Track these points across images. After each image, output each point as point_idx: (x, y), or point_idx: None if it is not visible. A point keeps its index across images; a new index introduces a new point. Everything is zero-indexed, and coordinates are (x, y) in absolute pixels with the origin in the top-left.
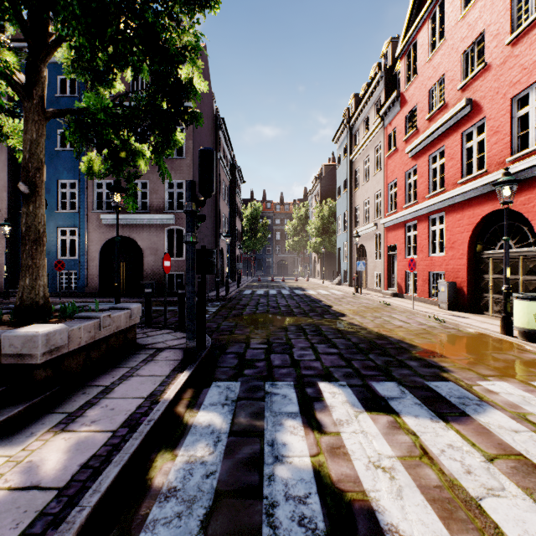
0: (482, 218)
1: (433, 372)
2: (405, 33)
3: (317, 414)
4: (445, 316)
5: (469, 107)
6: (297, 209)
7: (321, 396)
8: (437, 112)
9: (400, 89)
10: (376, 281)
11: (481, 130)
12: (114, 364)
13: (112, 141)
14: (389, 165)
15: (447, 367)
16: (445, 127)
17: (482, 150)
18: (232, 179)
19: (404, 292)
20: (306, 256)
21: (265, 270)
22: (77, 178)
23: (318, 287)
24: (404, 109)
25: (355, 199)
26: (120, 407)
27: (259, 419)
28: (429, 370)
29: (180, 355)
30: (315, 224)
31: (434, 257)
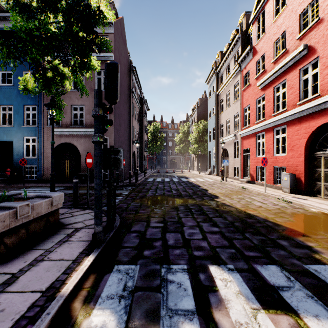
0: (316, 128)
1: (305, 253)
2: (256, 5)
3: (214, 312)
4: (291, 198)
5: (306, 50)
6: (182, 127)
7: (214, 285)
8: (280, 57)
9: (252, 44)
10: (235, 173)
11: (305, 72)
12: (33, 246)
13: (36, 60)
14: (244, 95)
15: (314, 247)
16: (287, 66)
17: (306, 86)
18: (141, 107)
19: (255, 180)
20: (187, 156)
21: (162, 165)
22: (37, 104)
23: (196, 176)
24: (255, 57)
25: (220, 119)
26: (11, 307)
27: (154, 321)
28: (301, 251)
29: (92, 235)
30: (194, 136)
31: (278, 156)
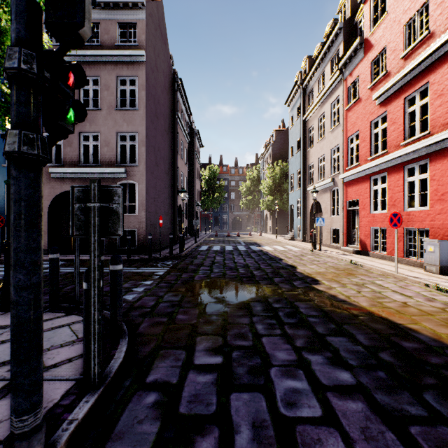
0: None
1: None
2: None
3: None
4: None
5: None
6: (250, 172)
7: None
8: (417, 46)
9: (364, 34)
10: (333, 237)
11: None
12: None
13: None
14: (349, 117)
15: None
16: (431, 60)
17: None
18: (191, 142)
19: (370, 250)
20: (257, 214)
21: (222, 226)
22: None
23: (272, 242)
24: (369, 54)
25: (309, 157)
26: None
27: None
28: None
29: None
30: (267, 183)
31: (412, 212)
